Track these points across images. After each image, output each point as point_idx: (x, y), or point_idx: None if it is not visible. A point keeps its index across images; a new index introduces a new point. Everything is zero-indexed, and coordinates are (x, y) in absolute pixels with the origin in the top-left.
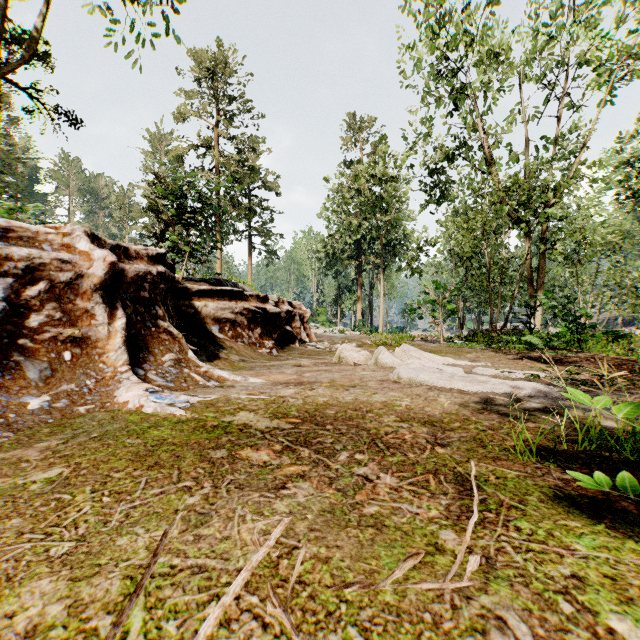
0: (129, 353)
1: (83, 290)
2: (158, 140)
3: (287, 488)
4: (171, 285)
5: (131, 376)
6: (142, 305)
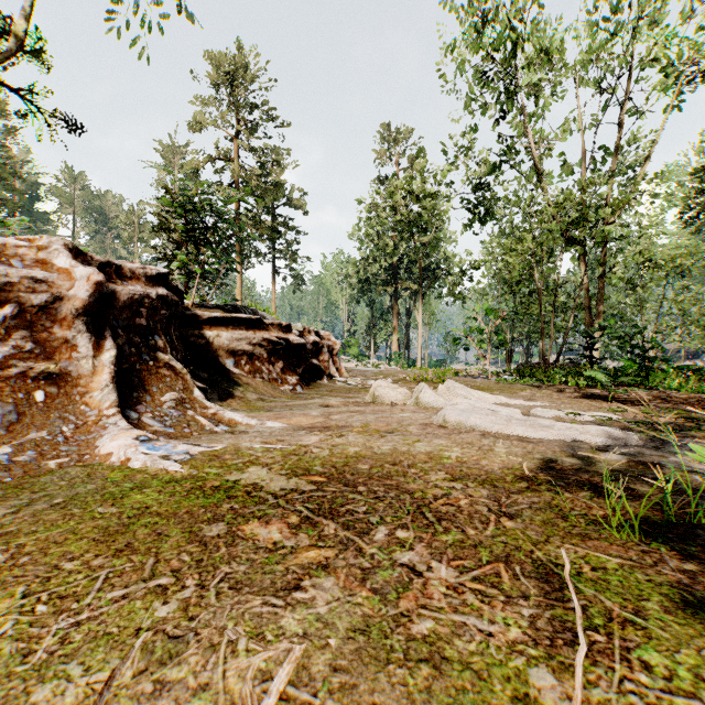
0: (120, 392)
1: (62, 316)
2: (172, 153)
3: (302, 588)
4: (175, 311)
5: (119, 421)
6: (138, 334)
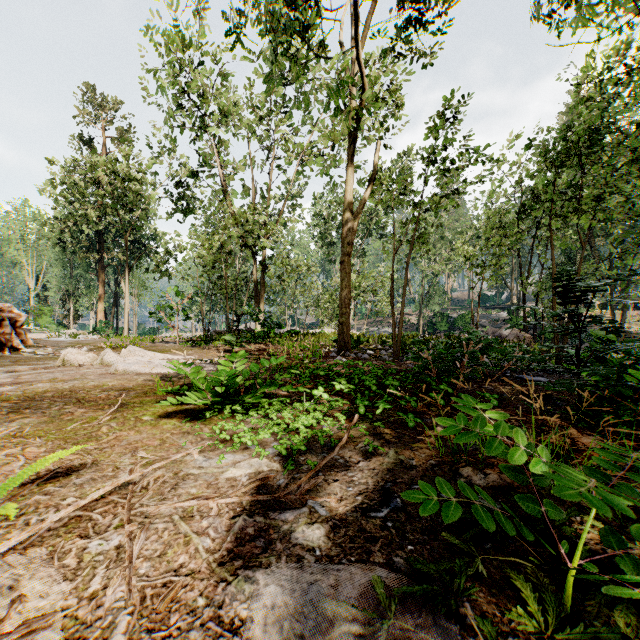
0: None
1: None
2: None
3: (17, 421)
4: None
5: None
6: None
